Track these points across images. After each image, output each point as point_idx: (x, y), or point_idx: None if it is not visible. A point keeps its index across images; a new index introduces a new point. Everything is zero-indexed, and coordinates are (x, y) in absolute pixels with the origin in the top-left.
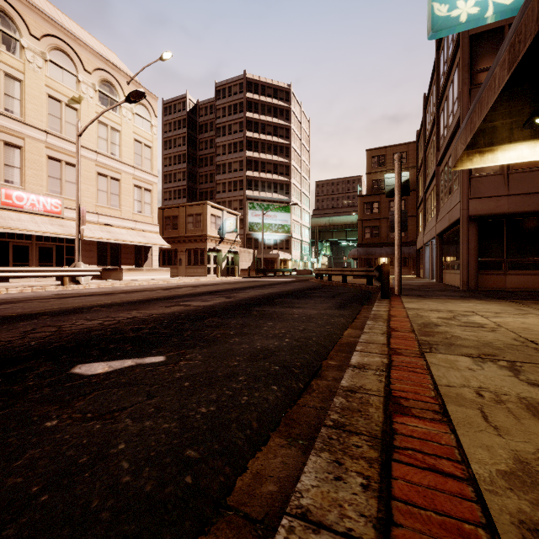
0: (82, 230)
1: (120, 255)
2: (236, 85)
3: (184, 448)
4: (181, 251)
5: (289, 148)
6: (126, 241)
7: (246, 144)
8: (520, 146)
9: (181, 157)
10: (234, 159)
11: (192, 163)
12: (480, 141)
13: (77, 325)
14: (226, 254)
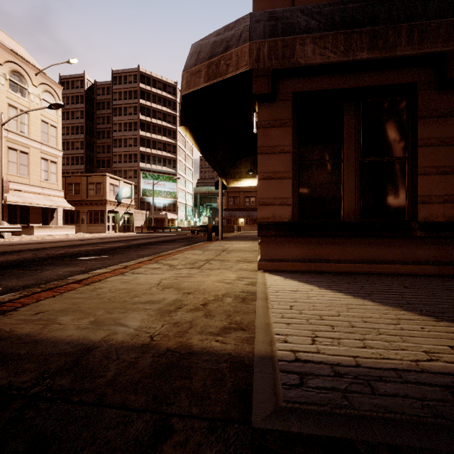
0: (5, 197)
1: (29, 215)
2: (131, 75)
3: (122, 262)
4: (83, 212)
5: (176, 132)
6: (36, 204)
7: (140, 125)
8: (249, 180)
9: (79, 128)
10: (129, 136)
11: (90, 135)
12: (236, 176)
13: (54, 252)
14: (122, 215)
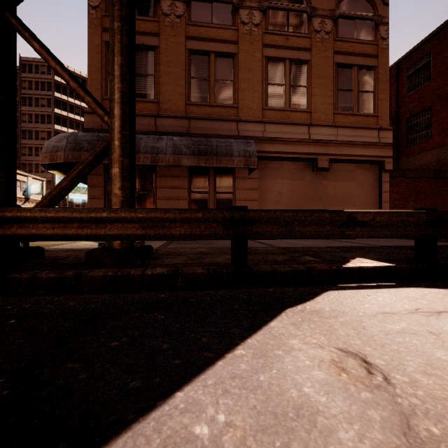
0: None
1: None
2: (44, 66)
3: None
4: None
5: None
6: None
7: (54, 119)
8: None
9: None
10: (42, 129)
11: None
12: None
13: None
14: None
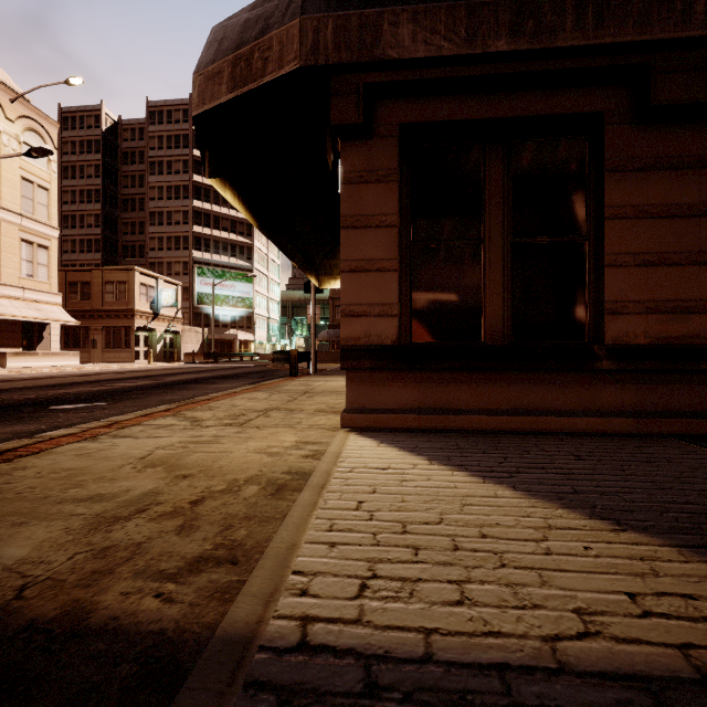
0: None
1: None
2: (178, 110)
3: (124, 414)
4: (95, 329)
5: None
6: (11, 315)
7: (193, 190)
8: None
9: (92, 193)
10: (176, 208)
11: (111, 204)
12: (334, 271)
13: (17, 397)
14: (162, 334)
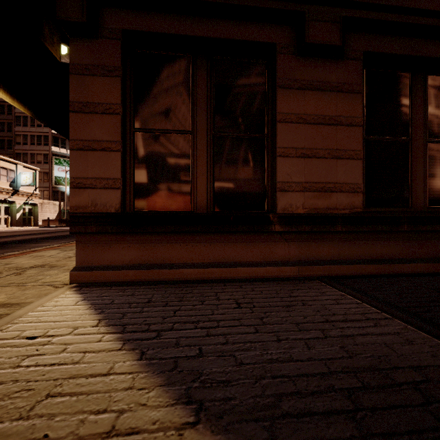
0: None
1: None
2: None
3: None
4: None
5: None
6: None
7: None
8: None
9: None
10: None
11: None
12: None
13: None
14: (21, 206)
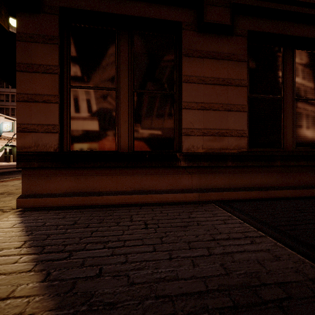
0: None
1: None
2: None
3: None
4: None
5: None
6: None
7: None
8: None
9: None
10: None
11: None
12: None
13: None
14: (3, 147)
